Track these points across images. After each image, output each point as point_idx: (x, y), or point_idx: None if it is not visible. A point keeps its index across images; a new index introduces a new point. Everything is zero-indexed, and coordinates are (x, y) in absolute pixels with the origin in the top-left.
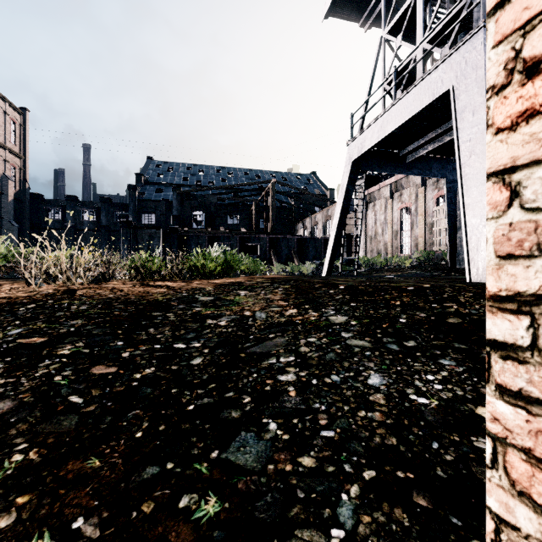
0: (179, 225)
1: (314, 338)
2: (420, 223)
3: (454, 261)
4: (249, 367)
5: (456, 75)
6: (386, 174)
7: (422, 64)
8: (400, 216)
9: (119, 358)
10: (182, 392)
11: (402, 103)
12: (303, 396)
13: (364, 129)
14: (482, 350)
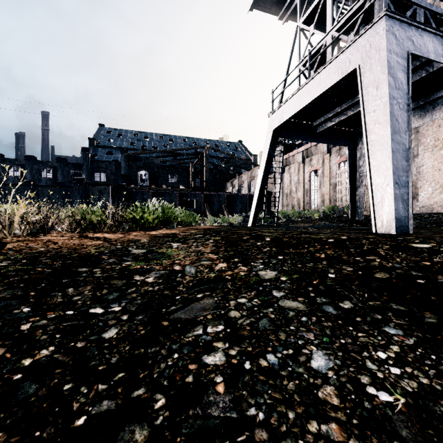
0: (126, 183)
1: (245, 298)
2: (326, 183)
3: (354, 214)
4: (170, 343)
5: (361, 56)
6: (299, 143)
7: (331, 49)
8: (310, 177)
9: (15, 333)
10: (77, 389)
11: (316, 80)
12: (234, 393)
13: (283, 103)
14: (423, 312)
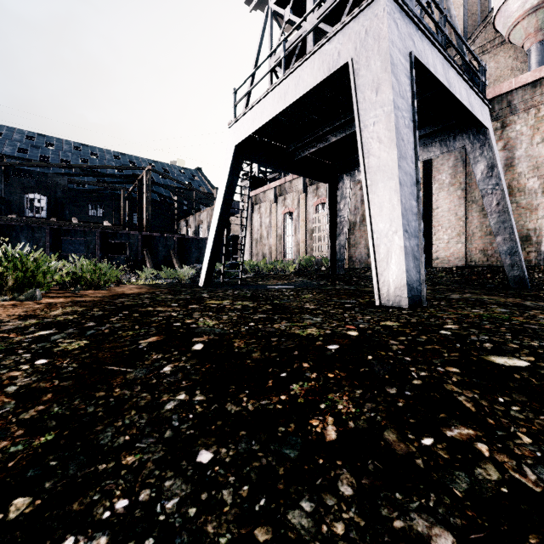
0: (0, 210)
1: None
2: (302, 228)
3: (334, 267)
4: None
5: (355, 47)
6: (271, 178)
7: (312, 43)
8: (284, 220)
9: None
10: None
11: (293, 78)
12: None
13: (249, 108)
14: None
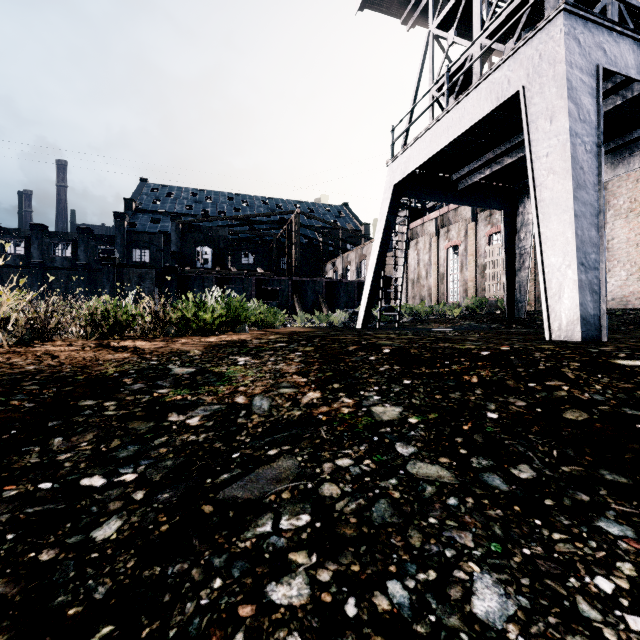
0: (178, 264)
1: (348, 458)
2: (470, 264)
3: (512, 310)
4: (210, 553)
5: (527, 73)
6: (430, 206)
7: (480, 65)
8: (447, 256)
9: None
10: None
11: (457, 111)
12: None
13: (409, 145)
14: None
